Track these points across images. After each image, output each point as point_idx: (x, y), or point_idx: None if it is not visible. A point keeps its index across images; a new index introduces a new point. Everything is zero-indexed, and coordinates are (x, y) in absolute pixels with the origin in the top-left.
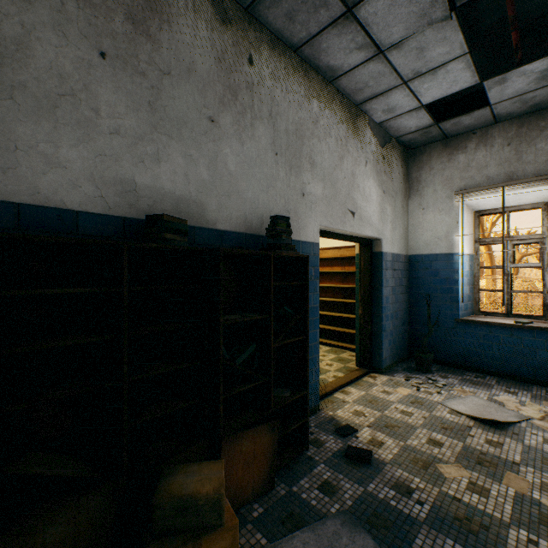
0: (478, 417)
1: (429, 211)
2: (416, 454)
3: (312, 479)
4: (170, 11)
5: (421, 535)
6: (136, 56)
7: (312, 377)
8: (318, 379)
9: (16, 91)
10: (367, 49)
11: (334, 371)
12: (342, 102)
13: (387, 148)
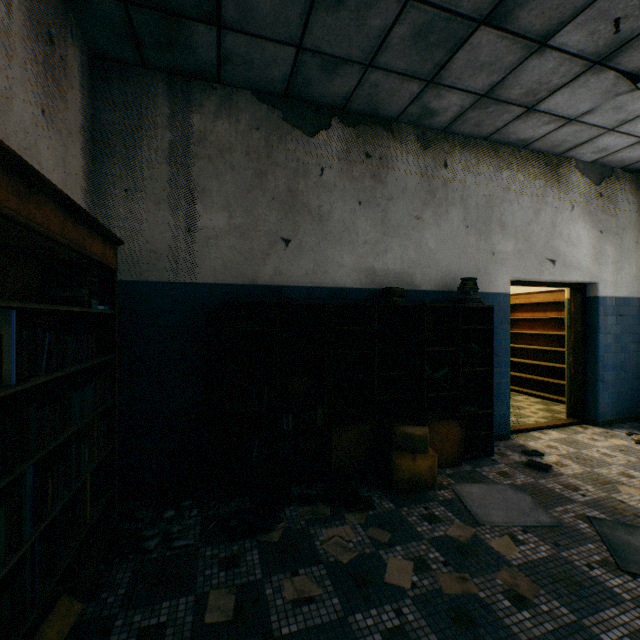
0: None
1: None
2: (599, 476)
3: (492, 468)
4: (392, 160)
5: (573, 505)
6: (375, 196)
7: (503, 408)
8: (509, 412)
9: (328, 235)
10: (556, 122)
11: (537, 417)
12: (538, 159)
13: (606, 183)
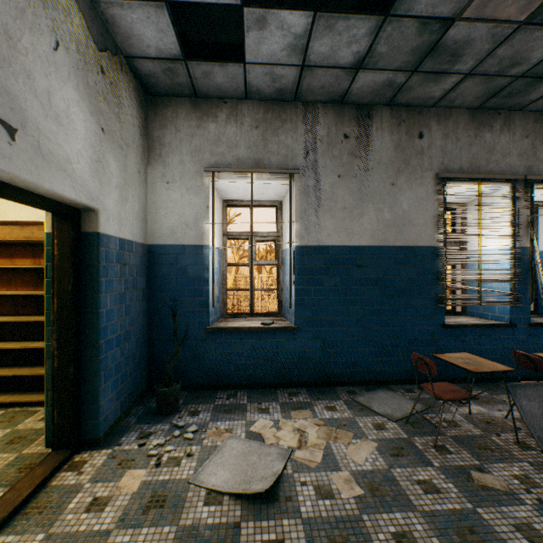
0: (246, 493)
1: (176, 186)
2: None
3: None
4: None
5: None
6: None
7: None
8: None
9: None
10: None
11: None
12: None
13: (111, 60)
